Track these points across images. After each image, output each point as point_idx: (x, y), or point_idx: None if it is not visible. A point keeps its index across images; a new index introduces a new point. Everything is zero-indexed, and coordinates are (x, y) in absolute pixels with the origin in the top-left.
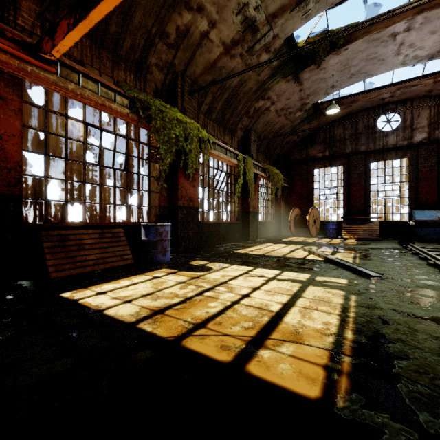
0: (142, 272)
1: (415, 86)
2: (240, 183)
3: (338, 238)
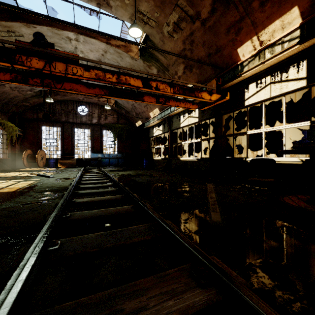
0: None
1: (91, 99)
2: None
3: (57, 167)
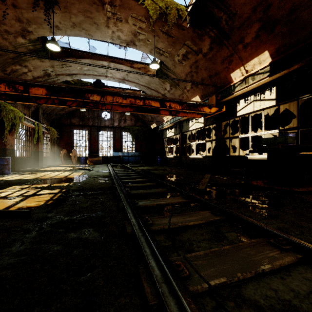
0: (6, 176)
1: None
2: (36, 137)
3: (86, 164)
